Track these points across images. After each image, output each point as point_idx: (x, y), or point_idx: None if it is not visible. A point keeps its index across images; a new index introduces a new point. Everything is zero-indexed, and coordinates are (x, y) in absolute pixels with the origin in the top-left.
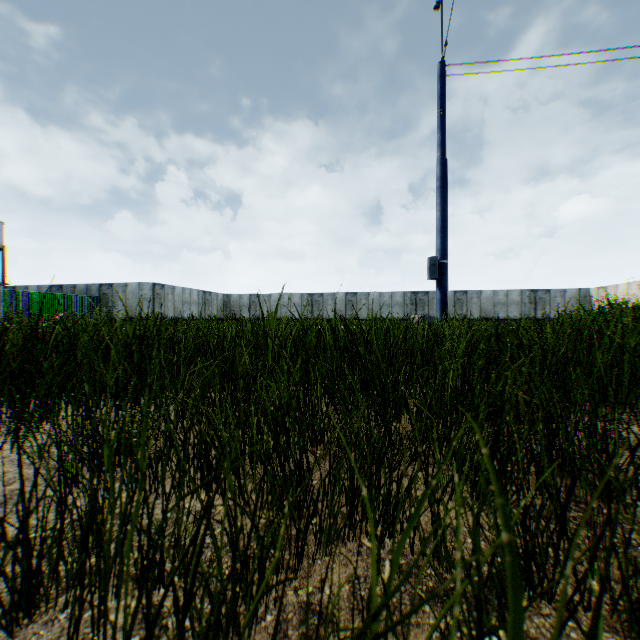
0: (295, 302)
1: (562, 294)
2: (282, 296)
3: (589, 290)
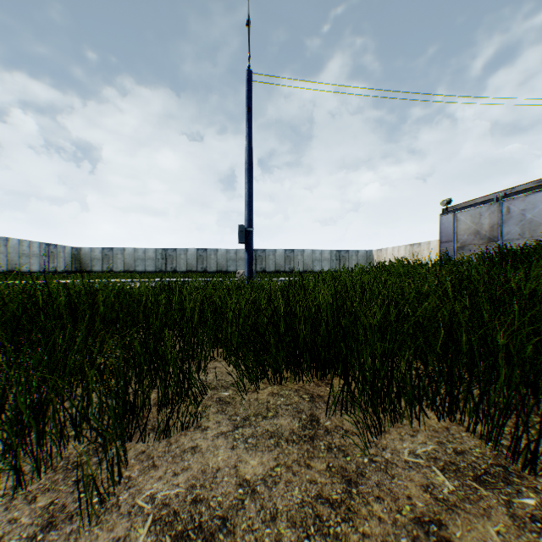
0: (150, 256)
1: (357, 254)
2: (137, 250)
3: (373, 251)
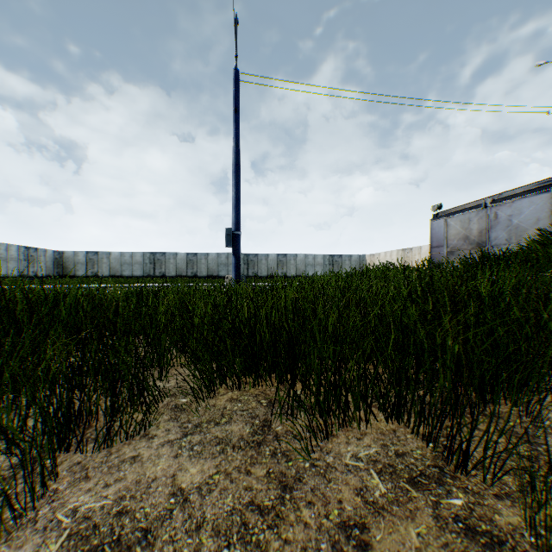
0: (137, 260)
1: (350, 258)
2: (123, 254)
3: (366, 256)
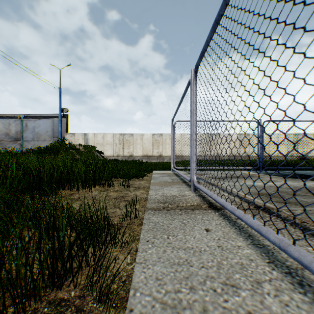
0: None
1: None
2: None
3: None
